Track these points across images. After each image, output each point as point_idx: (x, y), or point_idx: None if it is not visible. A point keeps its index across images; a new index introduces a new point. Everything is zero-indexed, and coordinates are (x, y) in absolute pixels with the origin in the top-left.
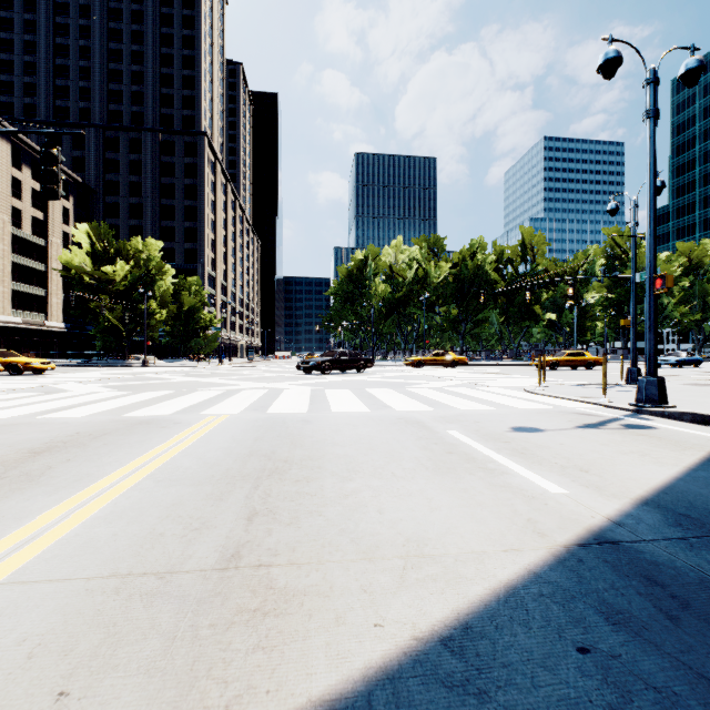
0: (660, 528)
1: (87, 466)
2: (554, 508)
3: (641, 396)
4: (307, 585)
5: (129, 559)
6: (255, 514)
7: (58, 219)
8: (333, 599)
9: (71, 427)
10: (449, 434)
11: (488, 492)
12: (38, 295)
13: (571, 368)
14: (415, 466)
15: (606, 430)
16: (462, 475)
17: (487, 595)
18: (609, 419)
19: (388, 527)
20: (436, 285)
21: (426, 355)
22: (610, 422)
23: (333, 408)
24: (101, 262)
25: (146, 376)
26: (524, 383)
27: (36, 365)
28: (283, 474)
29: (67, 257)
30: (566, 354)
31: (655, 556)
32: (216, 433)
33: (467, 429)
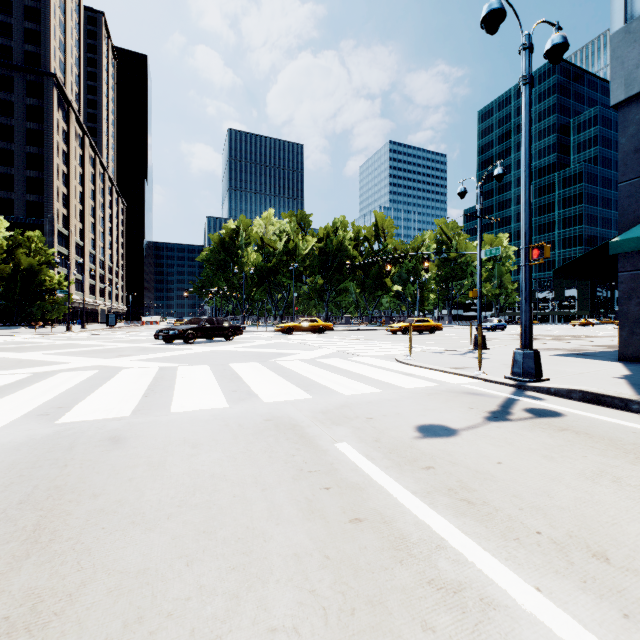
0: None
1: None
2: None
3: (519, 369)
4: None
5: None
6: None
7: None
8: None
9: None
10: (342, 454)
11: None
12: None
13: (418, 333)
14: (298, 608)
15: (522, 424)
16: None
17: None
18: (506, 402)
19: None
20: (304, 257)
21: (296, 322)
22: (510, 406)
23: (174, 404)
24: None
25: None
26: (390, 350)
27: None
28: None
29: None
30: (415, 321)
31: None
32: None
33: (364, 439)
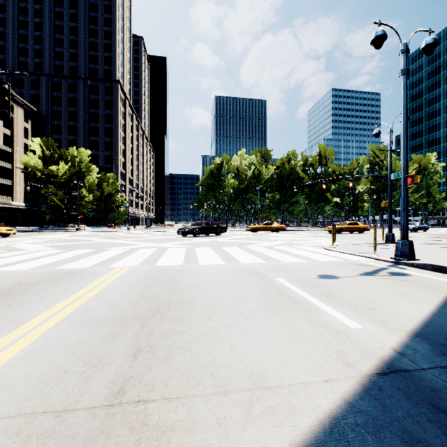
0: (431, 357)
1: (21, 310)
2: (354, 341)
3: (398, 253)
4: (175, 420)
5: (35, 397)
6: (140, 350)
7: (20, 134)
8: (195, 435)
9: (17, 278)
10: (277, 280)
11: (307, 327)
12: (7, 184)
13: (350, 232)
14: (255, 307)
15: (379, 277)
16: (288, 313)
17: (316, 426)
18: (379, 269)
19: (238, 361)
20: (266, 180)
21: (260, 224)
22: (380, 270)
23: (200, 262)
24: (49, 163)
25: (78, 238)
26: (322, 242)
27: (2, 231)
28: (163, 314)
29: (25, 160)
30: (347, 223)
31: (433, 383)
32: (119, 281)
33: (289, 277)
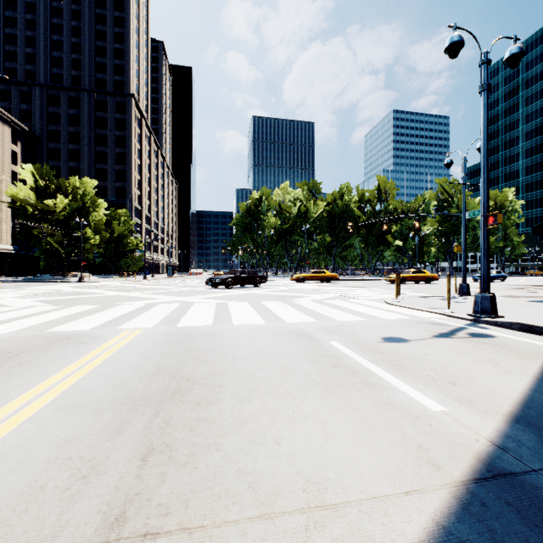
0: (541, 452)
1: None
2: (439, 430)
3: (478, 308)
4: None
5: None
6: (151, 450)
7: (7, 160)
8: None
9: None
10: (333, 345)
11: (376, 411)
12: None
13: (415, 283)
14: (307, 382)
15: (457, 340)
16: (349, 391)
17: None
18: (456, 329)
19: (287, 464)
20: (314, 219)
21: (307, 273)
22: (458, 331)
23: (234, 321)
24: (43, 196)
25: (80, 291)
26: (383, 295)
27: None
28: (185, 395)
29: (13, 192)
30: (411, 272)
31: None
32: (129, 348)
33: (347, 340)
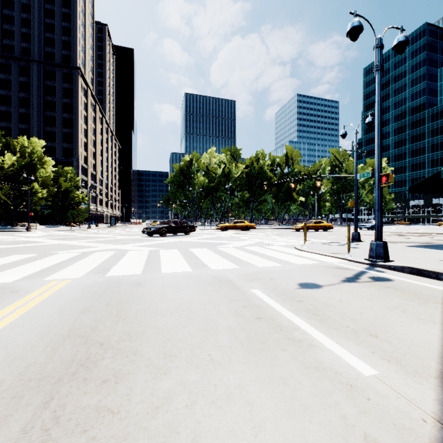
0: None
1: None
2: (379, 407)
3: (373, 254)
4: None
5: None
6: None
7: None
8: None
9: None
10: (254, 294)
11: (306, 380)
12: None
13: (315, 231)
14: (230, 341)
15: (363, 284)
16: (275, 352)
17: None
18: (359, 273)
19: None
20: (236, 178)
21: (230, 223)
22: (361, 275)
23: (163, 269)
24: None
25: (23, 240)
26: (292, 242)
27: None
28: (91, 369)
29: None
30: (313, 222)
31: None
32: (47, 304)
33: (267, 288)
